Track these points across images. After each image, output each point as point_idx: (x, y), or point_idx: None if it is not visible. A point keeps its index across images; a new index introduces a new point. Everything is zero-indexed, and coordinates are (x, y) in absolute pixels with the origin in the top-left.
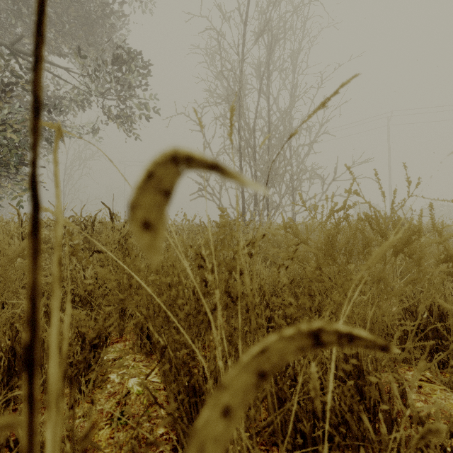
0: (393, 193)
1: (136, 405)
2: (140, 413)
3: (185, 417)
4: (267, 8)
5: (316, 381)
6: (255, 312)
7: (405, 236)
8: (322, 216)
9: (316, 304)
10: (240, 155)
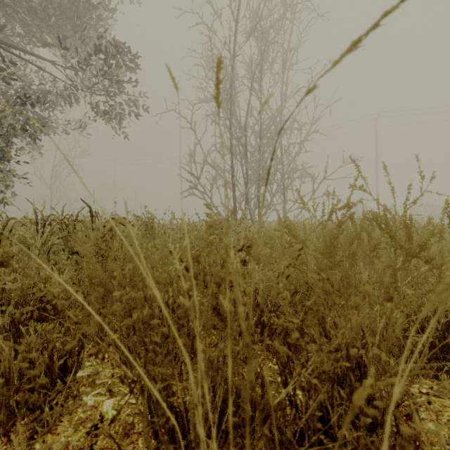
0: (407, 188)
1: None
2: (113, 447)
3: None
4: (259, 6)
5: None
6: None
7: (421, 237)
8: (323, 215)
9: (327, 326)
10: (231, 153)
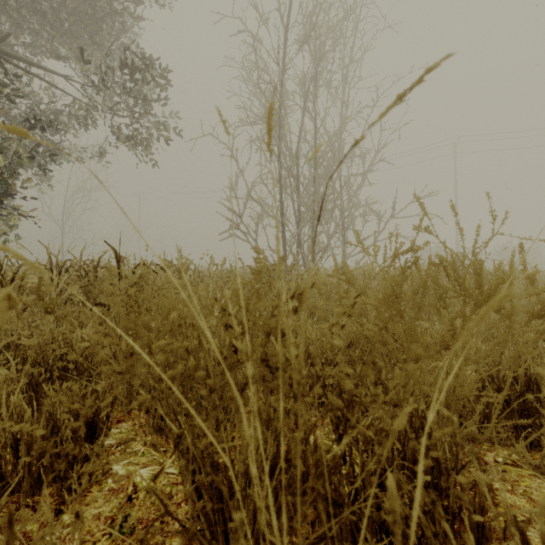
0: (476, 230)
1: (146, 506)
2: (150, 518)
3: (208, 530)
4: (313, 9)
5: (394, 501)
6: (301, 388)
7: (491, 284)
8: (384, 260)
9: (382, 376)
10: (280, 186)
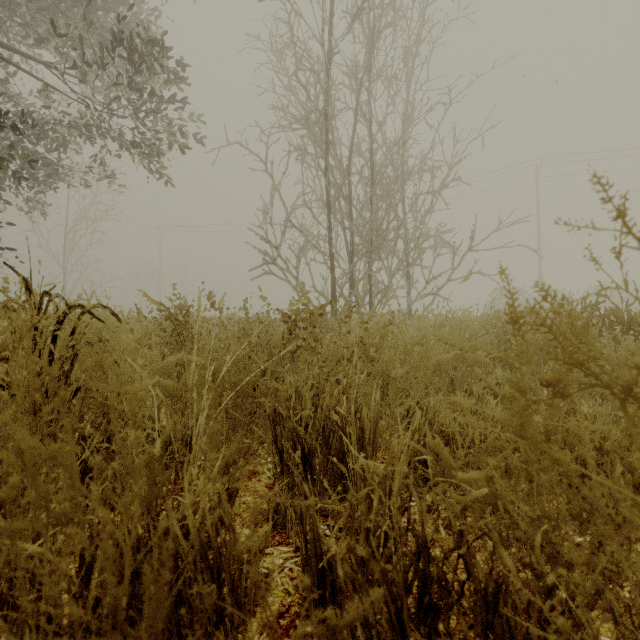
0: None
1: None
2: None
3: None
4: None
5: None
6: None
7: None
8: None
9: None
10: (328, 209)
